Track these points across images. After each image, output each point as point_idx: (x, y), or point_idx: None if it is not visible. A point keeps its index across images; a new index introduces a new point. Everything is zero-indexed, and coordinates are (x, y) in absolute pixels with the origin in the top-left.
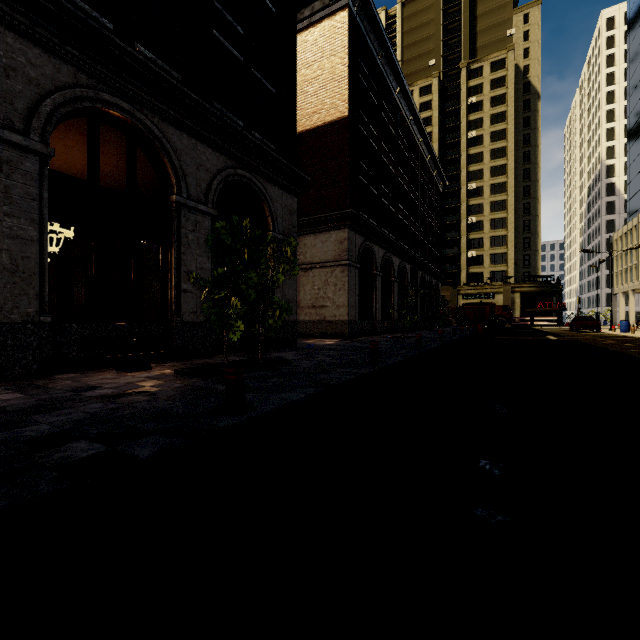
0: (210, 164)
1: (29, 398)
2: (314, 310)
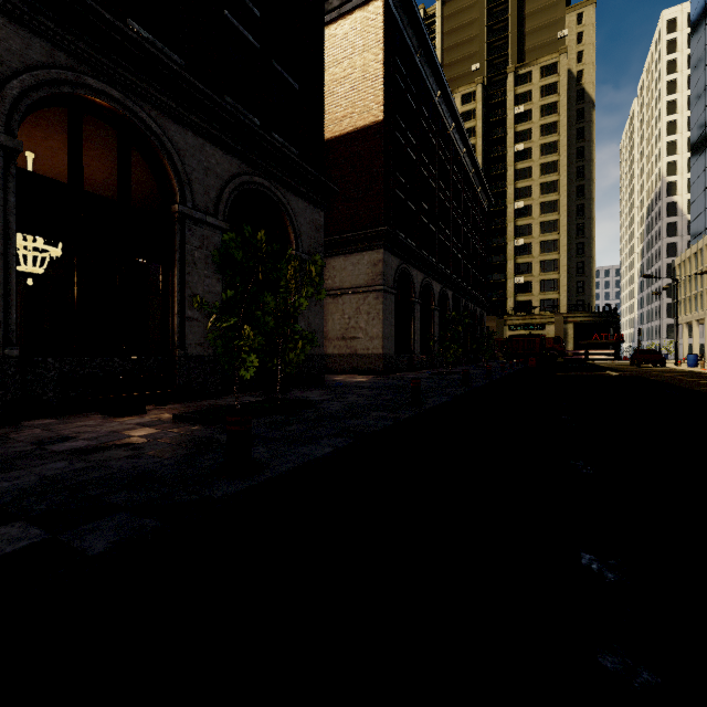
0: (221, 169)
1: None
2: (344, 342)
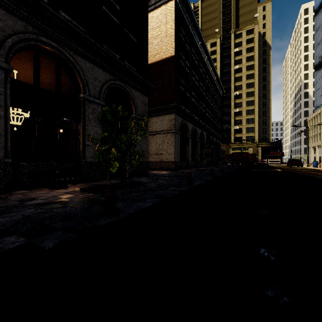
0: (101, 78)
1: None
2: (157, 156)
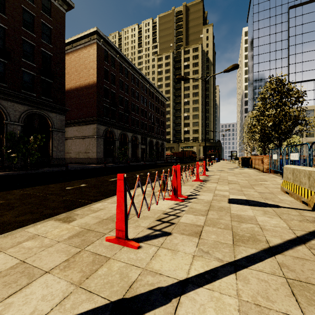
0: (20, 109)
1: None
2: (86, 154)
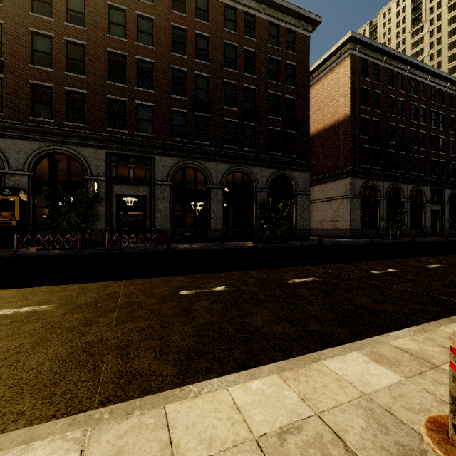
0: (267, 174)
1: (222, 244)
2: (332, 223)
